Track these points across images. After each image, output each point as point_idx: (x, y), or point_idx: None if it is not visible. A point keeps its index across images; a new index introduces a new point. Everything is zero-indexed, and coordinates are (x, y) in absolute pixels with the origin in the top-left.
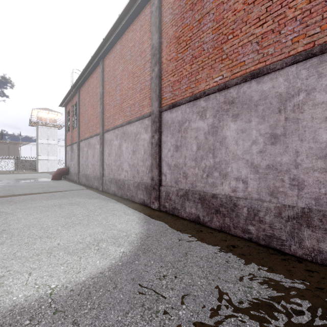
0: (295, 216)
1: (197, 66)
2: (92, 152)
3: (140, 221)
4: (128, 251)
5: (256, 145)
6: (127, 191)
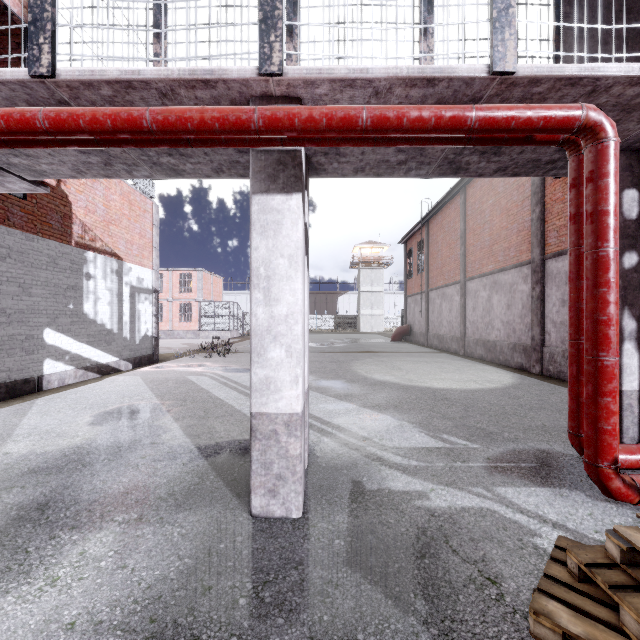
0: None
1: None
2: (448, 305)
3: (513, 378)
4: (500, 386)
5: None
6: (500, 355)
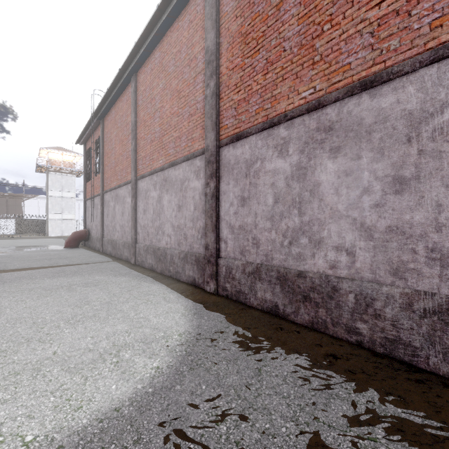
0: (436, 309)
1: (275, 76)
2: (121, 207)
3: (187, 312)
4: (165, 365)
5: (369, 196)
6: (170, 265)
